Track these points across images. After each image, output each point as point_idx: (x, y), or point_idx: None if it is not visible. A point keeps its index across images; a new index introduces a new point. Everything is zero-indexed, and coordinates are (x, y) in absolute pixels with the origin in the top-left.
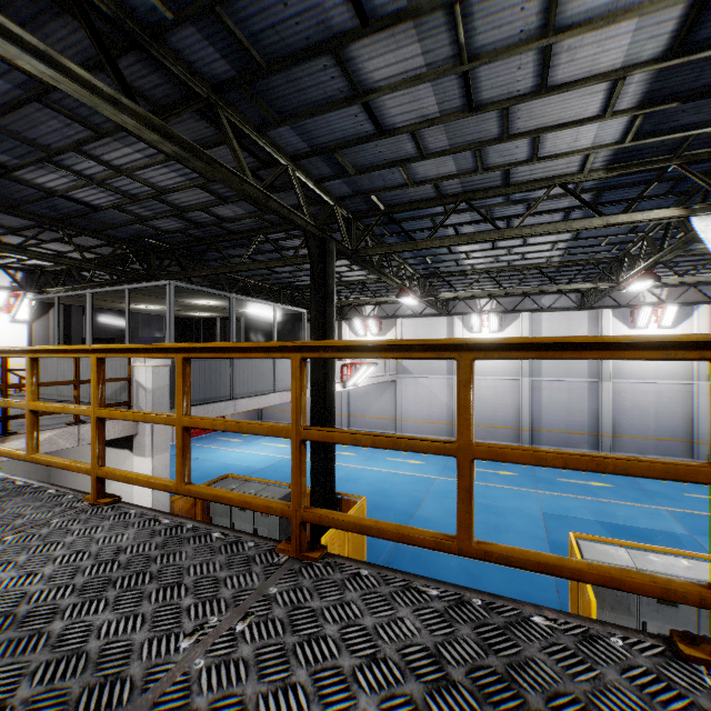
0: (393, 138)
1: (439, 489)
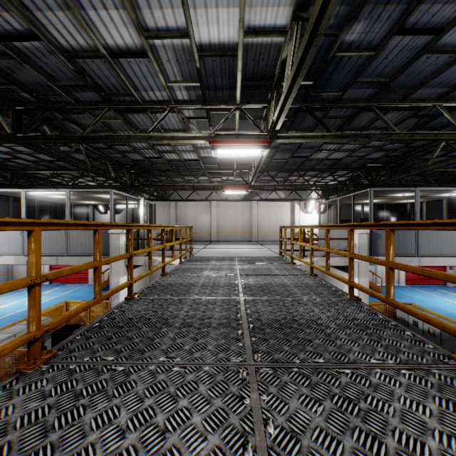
0: None
1: None
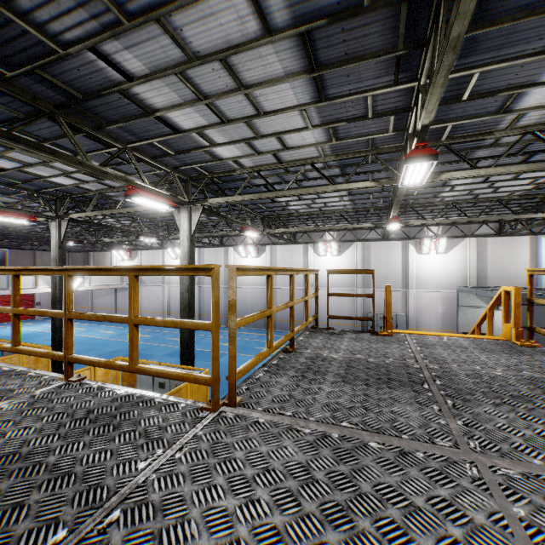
0: None
1: (89, 342)
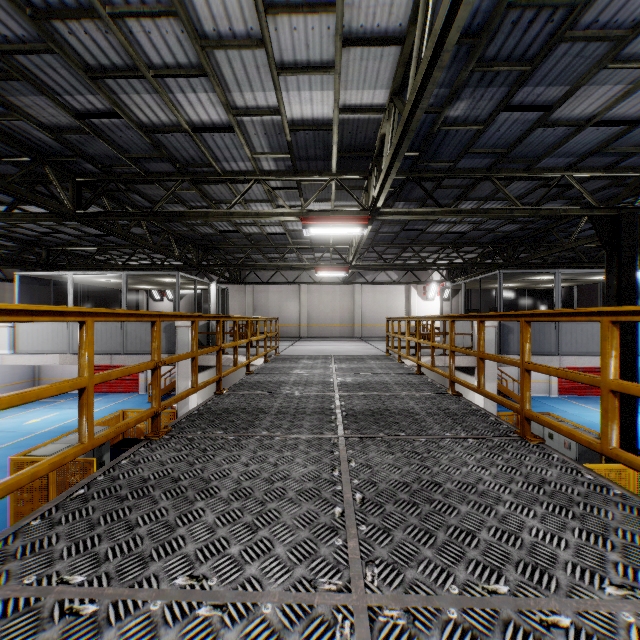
0: None
1: None
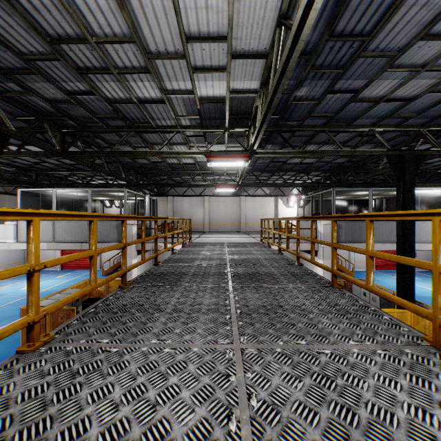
0: (422, 97)
1: None
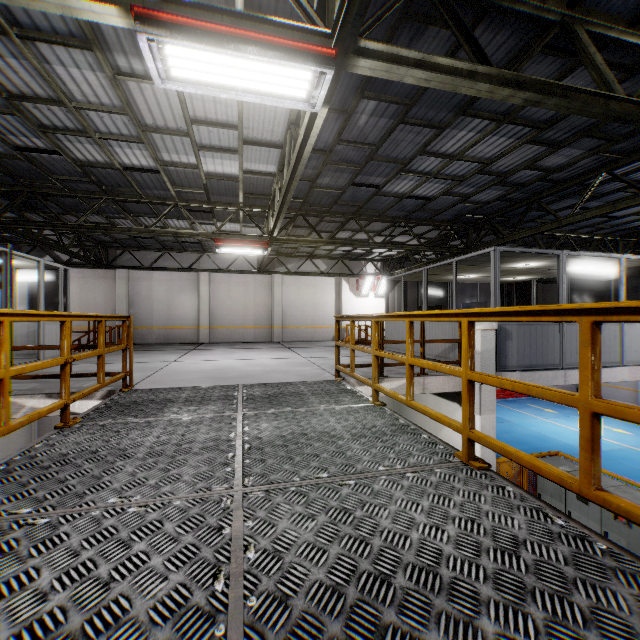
0: None
1: None
